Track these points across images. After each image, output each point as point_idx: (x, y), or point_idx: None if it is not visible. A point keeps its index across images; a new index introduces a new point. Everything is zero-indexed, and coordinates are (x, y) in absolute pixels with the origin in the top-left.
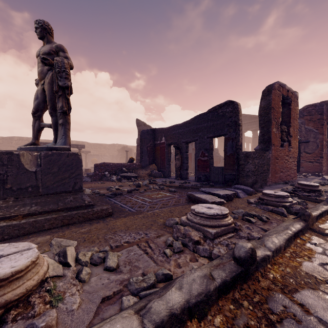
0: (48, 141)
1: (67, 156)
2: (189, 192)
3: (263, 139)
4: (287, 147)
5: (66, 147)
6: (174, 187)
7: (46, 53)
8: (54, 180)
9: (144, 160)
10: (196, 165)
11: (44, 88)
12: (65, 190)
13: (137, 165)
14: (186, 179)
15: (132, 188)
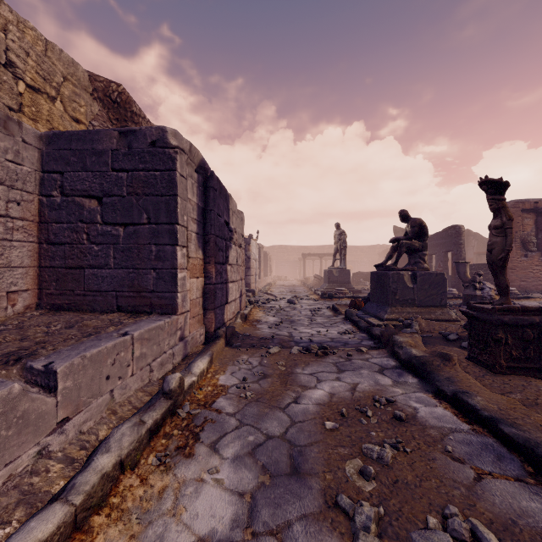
0: (302, 247)
1: (346, 271)
2: None
3: None
4: (537, 257)
5: (345, 267)
6: None
7: (338, 234)
8: (342, 279)
9: None
10: None
11: (337, 246)
12: (345, 283)
13: None
14: None
15: None
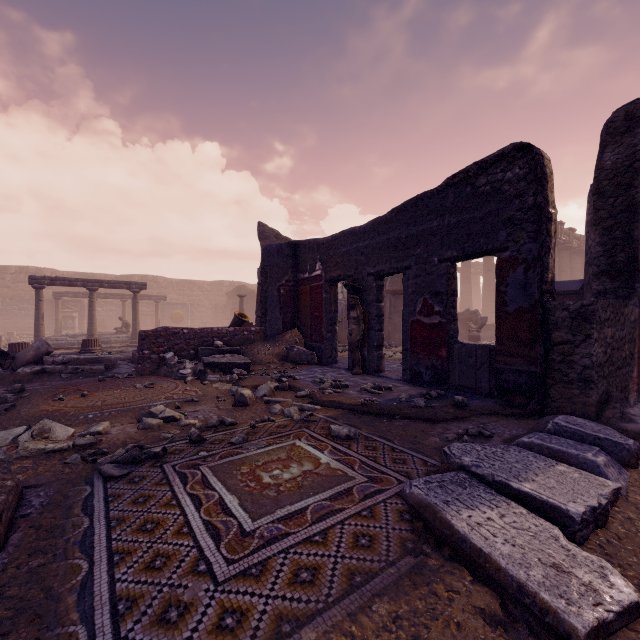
0: (83, 275)
1: None
2: (418, 492)
3: (609, 263)
4: None
5: None
6: (347, 410)
7: None
8: None
9: (272, 320)
10: (407, 338)
11: None
12: None
13: (252, 333)
14: (377, 372)
15: (213, 418)
